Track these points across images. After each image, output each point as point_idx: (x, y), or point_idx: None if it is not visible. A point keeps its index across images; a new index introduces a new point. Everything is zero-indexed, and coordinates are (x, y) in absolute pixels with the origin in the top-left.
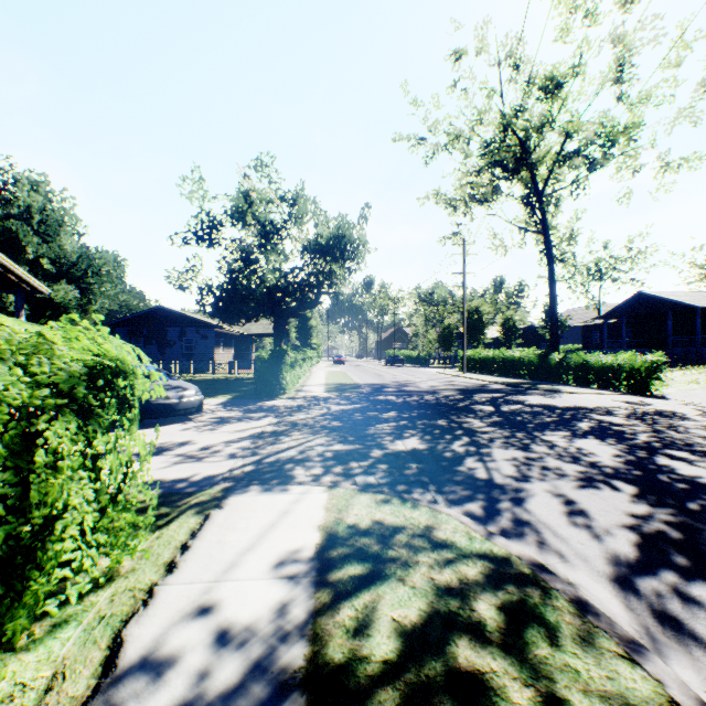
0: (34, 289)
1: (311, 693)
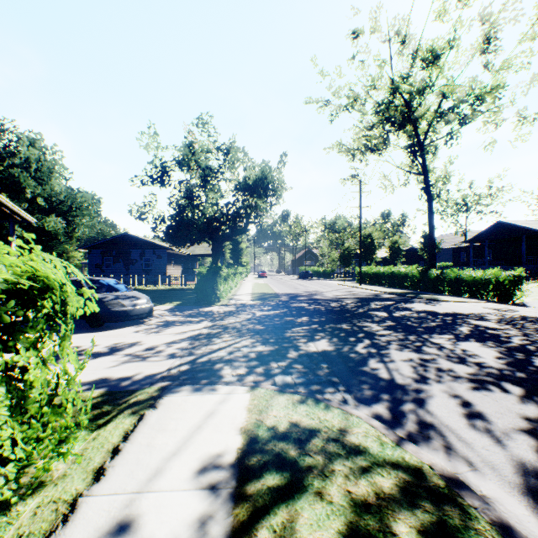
0: (23, 219)
1: None
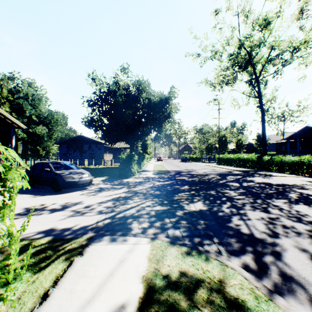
0: (19, 126)
1: None
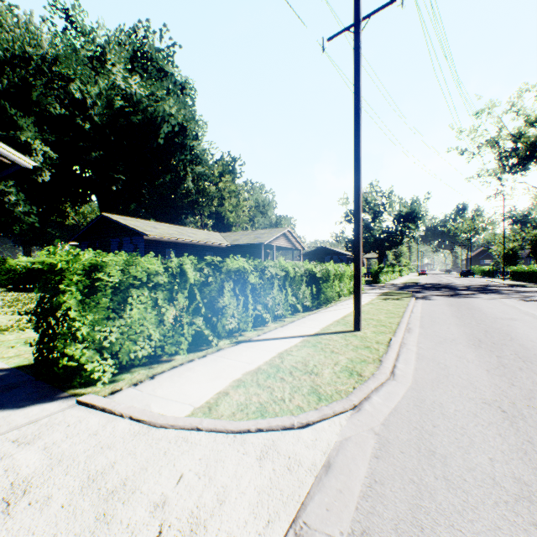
0: (303, 249)
1: (382, 293)
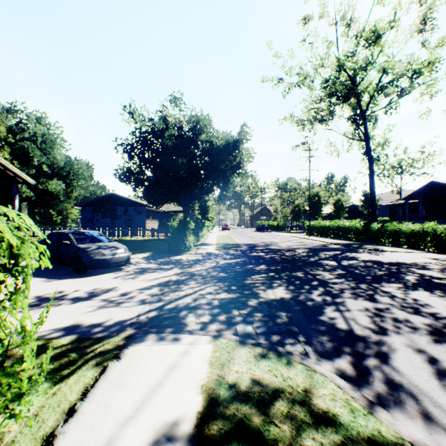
0: (25, 181)
1: None
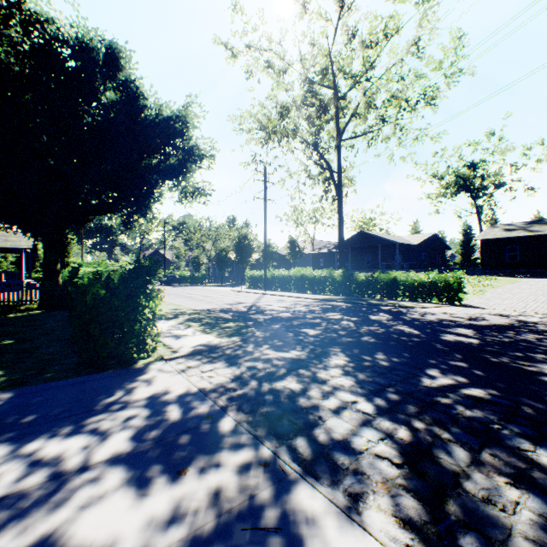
0: None
1: None
